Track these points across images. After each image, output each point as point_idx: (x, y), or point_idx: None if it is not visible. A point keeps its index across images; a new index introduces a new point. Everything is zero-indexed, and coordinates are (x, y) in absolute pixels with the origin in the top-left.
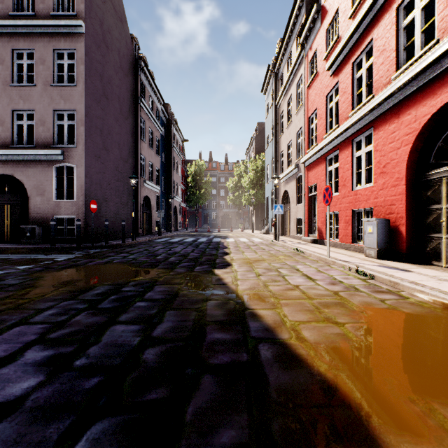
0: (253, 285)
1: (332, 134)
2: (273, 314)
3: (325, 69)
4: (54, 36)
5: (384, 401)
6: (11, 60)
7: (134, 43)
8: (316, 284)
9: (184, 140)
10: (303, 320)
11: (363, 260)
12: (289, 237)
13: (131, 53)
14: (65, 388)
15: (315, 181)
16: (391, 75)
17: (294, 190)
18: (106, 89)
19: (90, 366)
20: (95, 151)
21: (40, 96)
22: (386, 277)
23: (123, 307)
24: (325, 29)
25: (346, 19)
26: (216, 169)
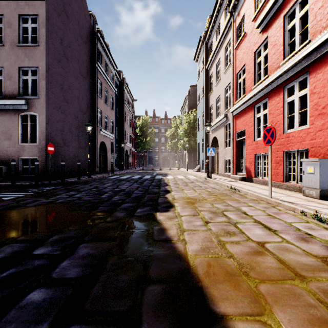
0: (205, 243)
1: (263, 84)
2: None
3: (255, 27)
4: (19, 3)
5: None
6: None
7: (92, 19)
8: (284, 240)
9: (134, 100)
10: None
11: (307, 200)
12: (218, 175)
13: (89, 25)
14: None
15: (243, 127)
16: None
17: (222, 136)
18: (66, 51)
19: None
20: (56, 102)
21: (7, 54)
22: None
23: None
24: None
25: None
26: (158, 123)
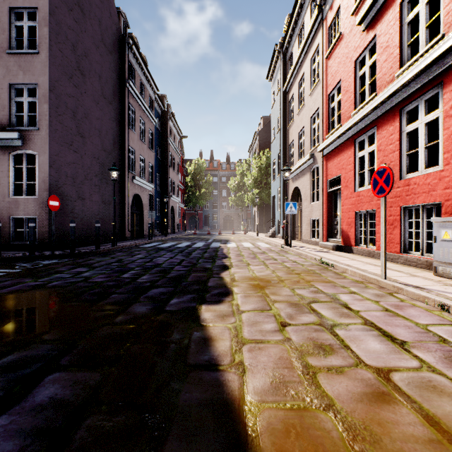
0: (279, 372)
1: (368, 106)
2: None
3: (356, 23)
4: None
5: None
6: None
7: (121, 19)
8: (424, 365)
9: (183, 136)
10: None
11: (442, 283)
12: (300, 242)
13: (116, 28)
14: None
15: (338, 172)
16: None
17: (307, 186)
18: (82, 63)
19: None
20: (65, 136)
21: None
22: None
23: None
24: None
25: None
26: (217, 169)
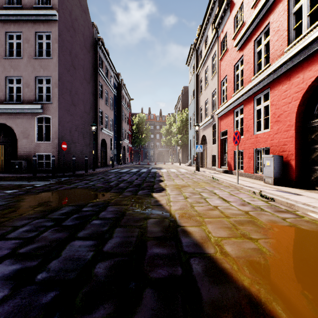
0: (182, 206)
1: (239, 93)
2: (200, 231)
3: (233, 46)
4: (36, 22)
5: (306, 317)
6: (4, 40)
7: (94, 29)
8: (230, 205)
9: (130, 99)
10: (224, 236)
11: (263, 186)
12: (206, 168)
13: (92, 36)
14: (24, 303)
15: (225, 128)
16: (284, 49)
17: (210, 135)
18: (74, 61)
19: (49, 280)
20: (66, 106)
21: (25, 66)
22: (284, 200)
23: (82, 225)
24: (233, 16)
25: (249, 8)
26: (153, 120)
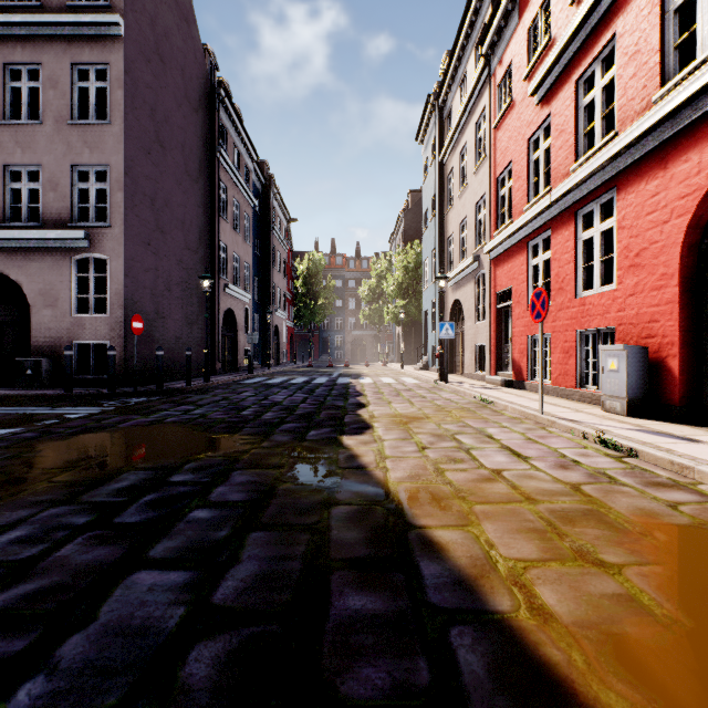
0: (415, 471)
1: (541, 203)
2: (465, 541)
3: (528, 94)
4: (73, 41)
5: None
6: (1, 81)
7: (208, 59)
8: (533, 467)
9: (291, 219)
10: (531, 556)
11: (603, 418)
12: (462, 376)
13: (203, 75)
14: None
15: (508, 283)
16: (651, 95)
17: (471, 299)
18: (161, 131)
19: (49, 706)
20: (142, 234)
21: (49, 141)
22: (663, 455)
23: (164, 522)
24: (527, 27)
25: (564, 6)
26: (342, 267)
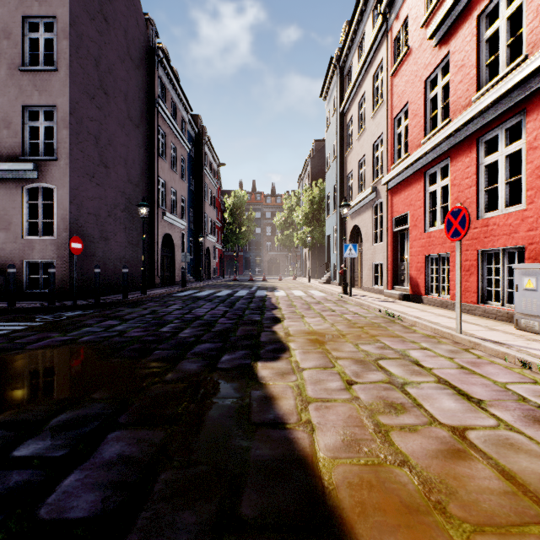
0: (350, 430)
1: (440, 133)
2: None
3: (427, 37)
4: None
5: None
6: None
7: (149, 27)
8: (501, 423)
9: (220, 164)
10: None
11: (525, 338)
12: (361, 289)
13: (144, 38)
14: None
15: (405, 209)
16: None
17: (369, 224)
18: (105, 80)
19: None
20: (87, 167)
21: (3, 85)
22: None
23: None
24: None
25: None
26: (261, 202)
